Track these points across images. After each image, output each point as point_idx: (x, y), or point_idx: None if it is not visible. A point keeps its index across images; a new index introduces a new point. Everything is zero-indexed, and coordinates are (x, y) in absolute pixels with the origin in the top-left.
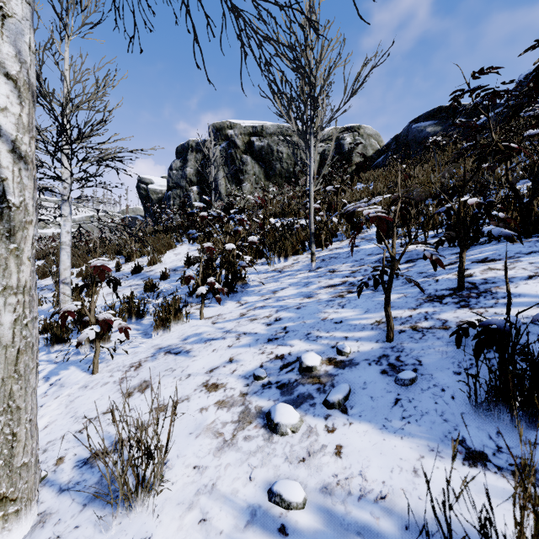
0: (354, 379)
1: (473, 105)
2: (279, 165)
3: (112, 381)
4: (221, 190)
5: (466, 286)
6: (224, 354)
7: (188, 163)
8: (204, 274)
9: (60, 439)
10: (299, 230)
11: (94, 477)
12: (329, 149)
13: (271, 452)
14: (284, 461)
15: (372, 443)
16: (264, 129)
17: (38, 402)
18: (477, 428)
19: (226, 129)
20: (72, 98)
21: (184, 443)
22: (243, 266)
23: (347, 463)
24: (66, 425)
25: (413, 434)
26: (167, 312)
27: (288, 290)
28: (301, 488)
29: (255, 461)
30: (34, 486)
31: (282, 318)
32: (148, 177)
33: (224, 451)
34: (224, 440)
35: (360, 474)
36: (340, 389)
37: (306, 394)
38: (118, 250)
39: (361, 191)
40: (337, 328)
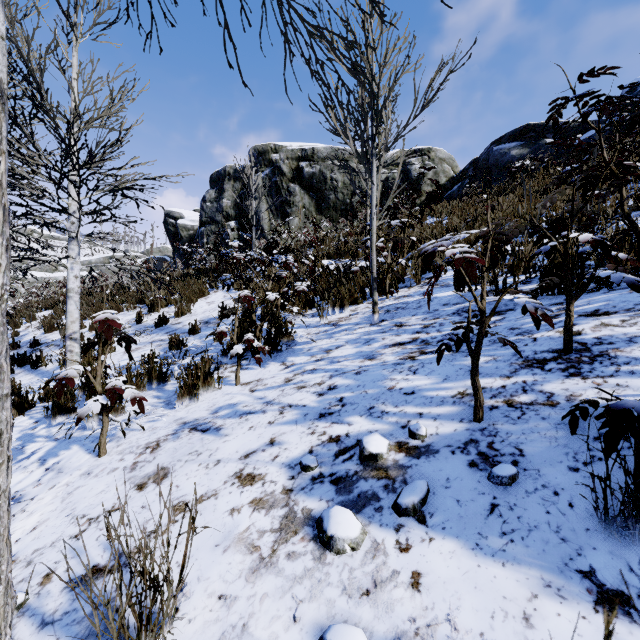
0: (433, 473)
1: (581, 116)
2: (333, 196)
3: (122, 467)
4: (263, 226)
5: (575, 348)
6: (263, 433)
7: (224, 194)
8: (241, 328)
9: (50, 546)
10: (358, 274)
11: (88, 606)
12: (394, 176)
13: (323, 579)
14: (341, 594)
15: (462, 571)
16: (315, 152)
17: (28, 494)
18: (611, 553)
19: (270, 152)
20: (79, 112)
21: (207, 559)
22: (289, 319)
23: (428, 601)
24: (59, 527)
25: (519, 560)
26: (194, 377)
27: (345, 349)
28: (364, 638)
29: (301, 591)
30: (3, 622)
31: (337, 386)
32: (177, 210)
33: (260, 575)
34: (260, 558)
35: (448, 619)
36: (415, 488)
37: (369, 493)
38: (140, 298)
39: (433, 226)
40: (408, 401)
